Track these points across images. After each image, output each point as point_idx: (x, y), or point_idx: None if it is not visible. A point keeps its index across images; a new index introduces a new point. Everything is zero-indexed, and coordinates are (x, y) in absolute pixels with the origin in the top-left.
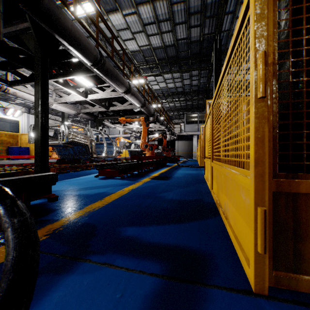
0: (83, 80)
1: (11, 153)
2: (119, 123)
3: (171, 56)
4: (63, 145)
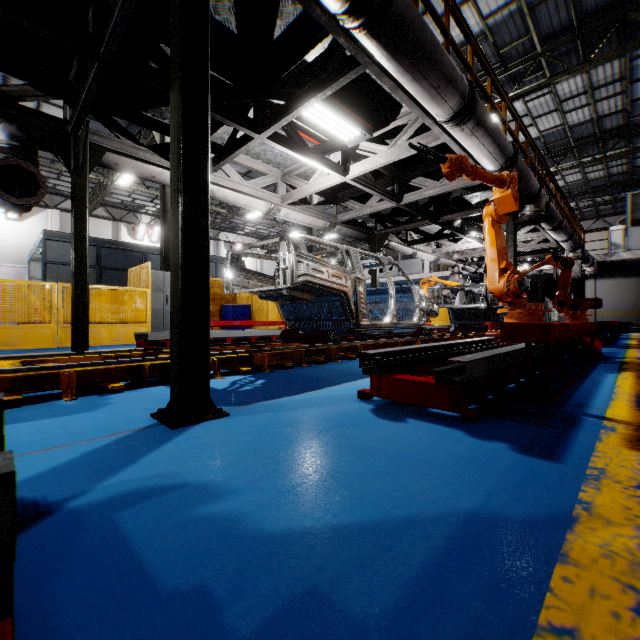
0: (336, 123)
1: (225, 316)
2: (425, 242)
3: (592, 10)
4: (287, 295)
